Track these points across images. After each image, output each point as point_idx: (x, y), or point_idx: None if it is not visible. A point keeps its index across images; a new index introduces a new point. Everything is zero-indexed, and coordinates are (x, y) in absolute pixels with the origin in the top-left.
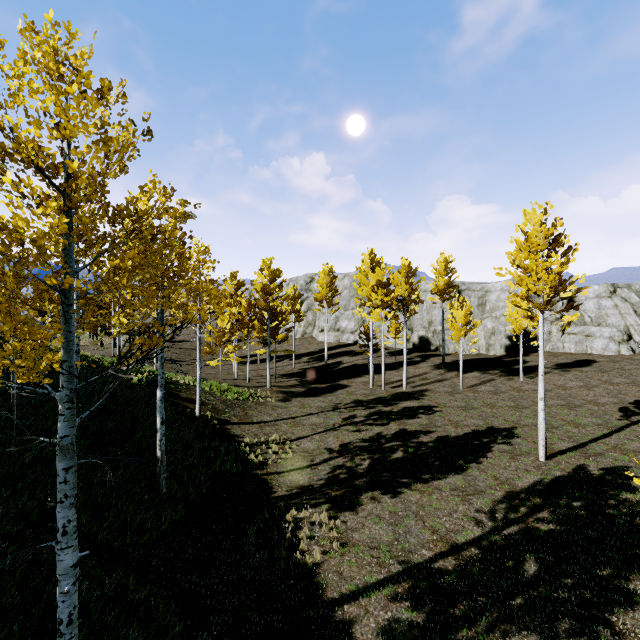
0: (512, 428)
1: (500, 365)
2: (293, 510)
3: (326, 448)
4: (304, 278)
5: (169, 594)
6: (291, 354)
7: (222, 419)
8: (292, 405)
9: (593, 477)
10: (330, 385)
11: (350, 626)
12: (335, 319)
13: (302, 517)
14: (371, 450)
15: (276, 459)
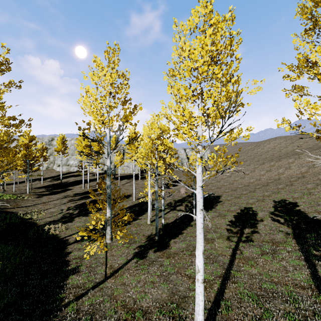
0: (130, 194)
1: (135, 176)
2: (47, 226)
3: (61, 209)
4: (48, 138)
5: (3, 246)
6: (40, 178)
7: (3, 207)
8: (43, 198)
9: (144, 202)
10: (63, 189)
11: (68, 240)
12: (66, 160)
13: (51, 227)
14: (80, 207)
15: (37, 216)
